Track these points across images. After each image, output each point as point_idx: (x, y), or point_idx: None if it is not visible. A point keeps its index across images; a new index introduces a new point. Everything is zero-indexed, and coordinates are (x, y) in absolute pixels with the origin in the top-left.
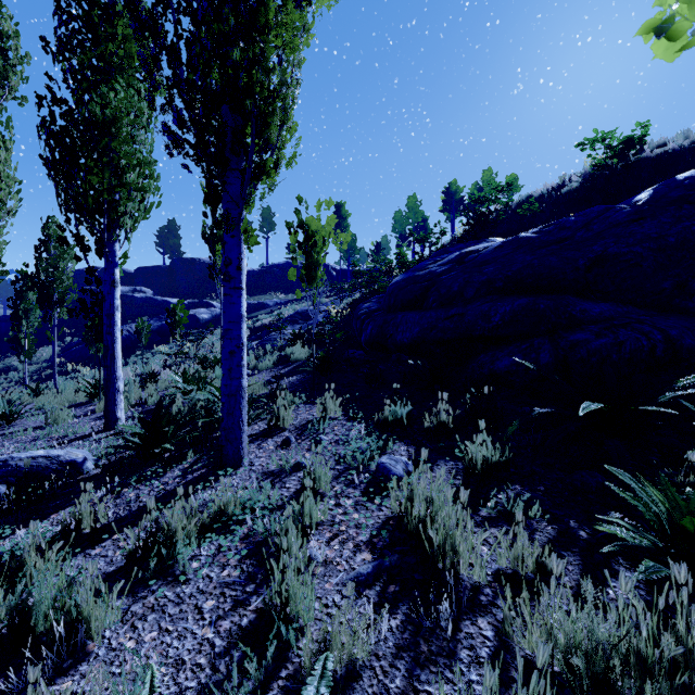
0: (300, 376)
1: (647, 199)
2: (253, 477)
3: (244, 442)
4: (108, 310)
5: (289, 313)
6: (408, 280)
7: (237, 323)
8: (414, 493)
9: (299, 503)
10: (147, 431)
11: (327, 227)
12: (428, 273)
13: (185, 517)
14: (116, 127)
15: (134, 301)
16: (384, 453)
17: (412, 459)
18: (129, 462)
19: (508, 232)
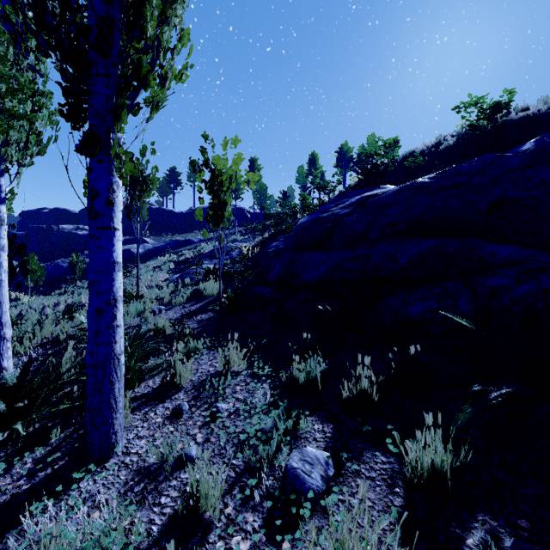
0: (209, 314)
1: (535, 148)
2: (121, 479)
3: (118, 423)
4: None
5: (209, 249)
6: (313, 221)
7: (106, 272)
8: None
9: None
10: (4, 402)
11: (233, 166)
12: (331, 215)
13: None
14: None
15: (77, 237)
16: (295, 435)
17: (330, 450)
18: None
19: (396, 182)
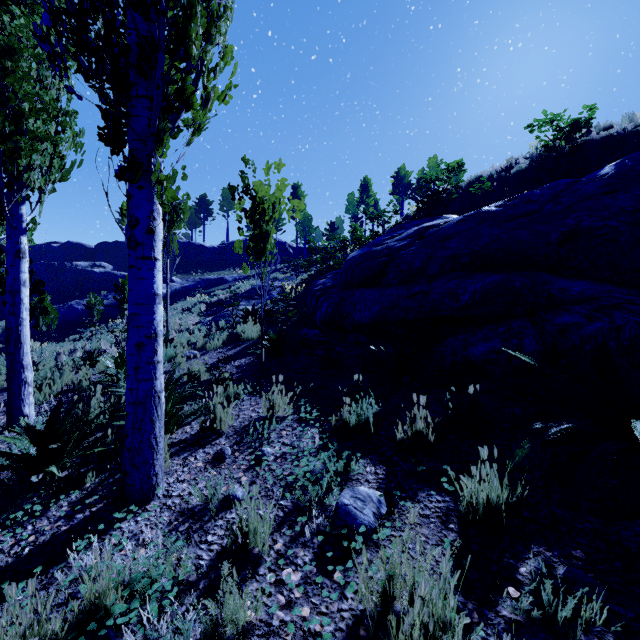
0: (249, 358)
1: (614, 172)
2: (165, 519)
3: (158, 465)
4: (11, 285)
5: (246, 288)
6: (365, 255)
7: (147, 304)
8: (395, 575)
9: (221, 577)
10: (35, 445)
11: (277, 193)
12: (386, 248)
13: (20, 633)
14: (13, 60)
15: (93, 275)
16: (346, 477)
17: (383, 490)
18: (4, 490)
19: (461, 211)
